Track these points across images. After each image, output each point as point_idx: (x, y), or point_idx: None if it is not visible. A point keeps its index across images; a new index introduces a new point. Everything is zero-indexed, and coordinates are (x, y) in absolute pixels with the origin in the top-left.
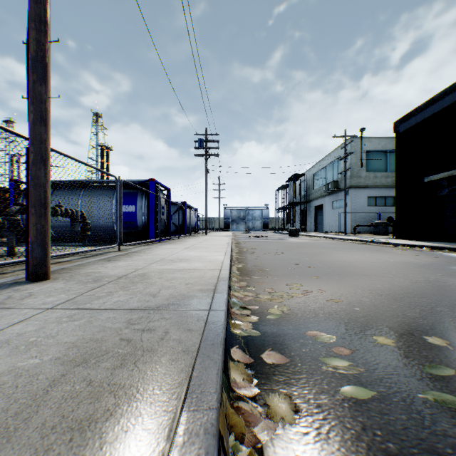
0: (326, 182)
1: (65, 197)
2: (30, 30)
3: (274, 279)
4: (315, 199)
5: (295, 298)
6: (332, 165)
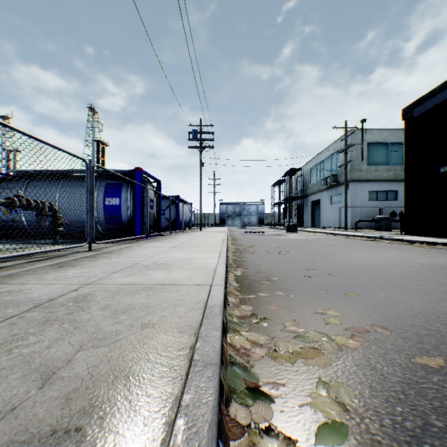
0: (324, 176)
1: (42, 189)
2: None
3: (291, 298)
4: (313, 194)
5: (344, 348)
6: (330, 159)
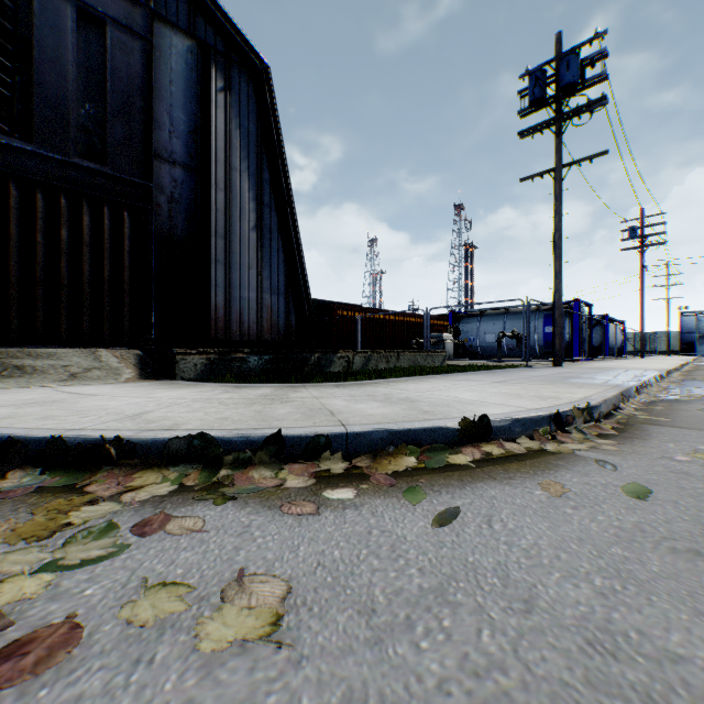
0: None
1: (491, 322)
2: (554, 261)
3: None
4: None
5: None
6: None
